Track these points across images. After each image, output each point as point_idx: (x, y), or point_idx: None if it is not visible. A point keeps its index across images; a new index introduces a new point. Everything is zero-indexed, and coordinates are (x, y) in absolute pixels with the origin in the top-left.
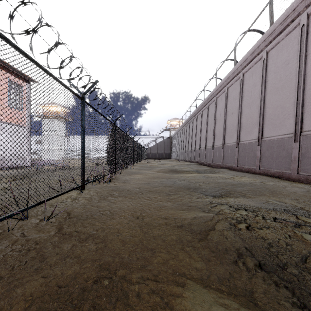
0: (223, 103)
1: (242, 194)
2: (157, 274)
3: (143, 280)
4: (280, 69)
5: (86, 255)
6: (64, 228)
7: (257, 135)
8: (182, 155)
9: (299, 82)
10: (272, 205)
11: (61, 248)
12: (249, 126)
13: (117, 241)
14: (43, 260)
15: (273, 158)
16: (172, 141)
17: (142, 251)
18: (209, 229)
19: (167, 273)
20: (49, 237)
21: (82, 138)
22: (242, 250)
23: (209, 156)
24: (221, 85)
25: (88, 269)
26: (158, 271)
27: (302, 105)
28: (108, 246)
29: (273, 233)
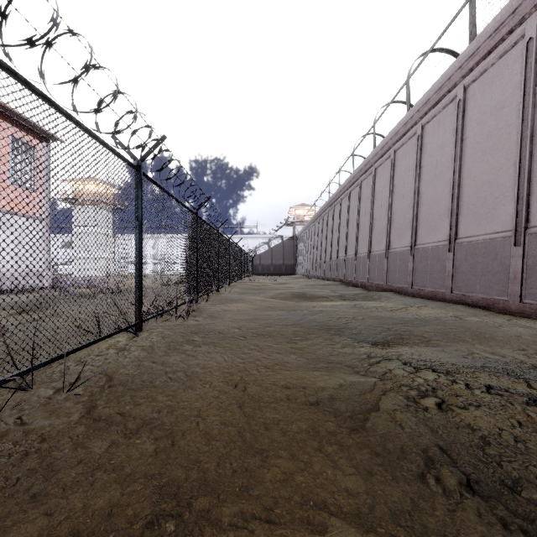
0: (386, 177)
1: (424, 339)
2: (272, 505)
3: (243, 520)
4: (489, 118)
5: (135, 465)
6: (99, 407)
7: (448, 233)
8: (316, 269)
9: (523, 140)
10: (480, 361)
11: (89, 450)
12: (433, 217)
13: (196, 434)
14: (52, 475)
15: (477, 274)
16: (297, 243)
17: (242, 455)
18: (369, 408)
19: (291, 503)
20: (69, 426)
21: (137, 239)
22: (433, 452)
23: (362, 270)
24: (383, 147)
25: (137, 496)
26: (274, 499)
27: (529, 181)
28: (179, 445)
29: (488, 417)
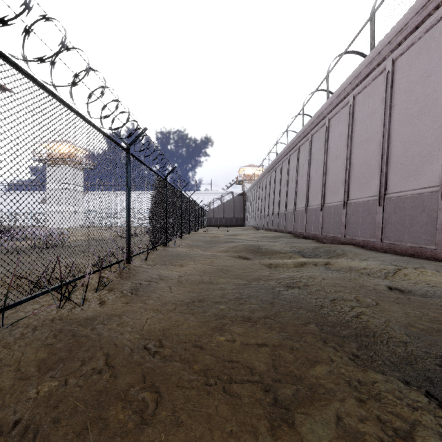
0: (343, 126)
1: None
2: None
3: None
4: None
5: None
6: None
7: (438, 177)
8: (264, 221)
9: None
10: None
11: None
12: (412, 160)
13: None
14: None
15: None
16: (246, 199)
17: None
18: None
19: None
20: None
21: None
22: None
23: (313, 222)
24: (340, 94)
25: None
26: None
27: None
28: None
29: None
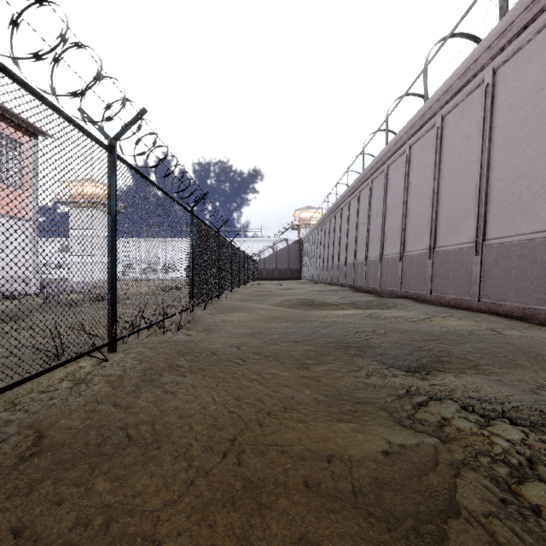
0: (400, 175)
1: (470, 363)
2: None
3: None
4: (524, 102)
5: None
6: None
7: (474, 234)
8: (322, 273)
9: None
10: None
11: None
12: (456, 216)
13: None
14: None
15: (510, 279)
16: (303, 247)
17: None
18: (441, 508)
19: None
20: None
21: (110, 238)
22: None
23: (373, 274)
24: (397, 142)
25: None
26: None
27: None
28: None
29: None
